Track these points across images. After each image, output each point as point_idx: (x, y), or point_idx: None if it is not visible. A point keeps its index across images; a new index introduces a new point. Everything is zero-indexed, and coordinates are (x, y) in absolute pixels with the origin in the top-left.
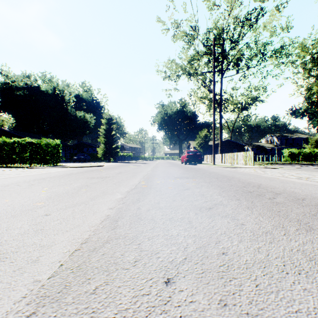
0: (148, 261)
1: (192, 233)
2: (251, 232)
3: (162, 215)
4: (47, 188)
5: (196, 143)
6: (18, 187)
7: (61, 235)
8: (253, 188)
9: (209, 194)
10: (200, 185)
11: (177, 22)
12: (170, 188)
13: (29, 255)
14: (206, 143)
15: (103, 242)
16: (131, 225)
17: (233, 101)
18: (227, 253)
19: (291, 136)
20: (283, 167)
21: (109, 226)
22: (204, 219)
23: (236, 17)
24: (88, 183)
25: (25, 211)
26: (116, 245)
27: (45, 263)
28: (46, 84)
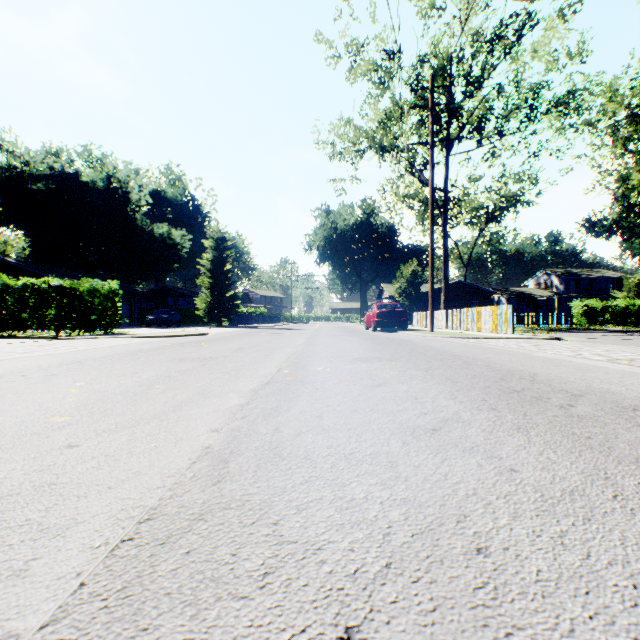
0: (297, 572)
1: (400, 494)
2: (536, 490)
3: (328, 447)
4: (84, 382)
5: (394, 289)
6: (21, 380)
7: (94, 500)
8: (521, 382)
9: (430, 395)
10: (409, 375)
11: (356, 43)
12: (344, 382)
13: (6, 556)
14: (415, 288)
15: (190, 519)
16: (259, 472)
17: (470, 203)
18: (489, 549)
19: (588, 274)
20: (575, 337)
21: (208, 476)
22: (424, 458)
23: (477, 32)
24: (171, 372)
25: (24, 438)
26: (221, 527)
27: (41, 580)
28: (92, 168)
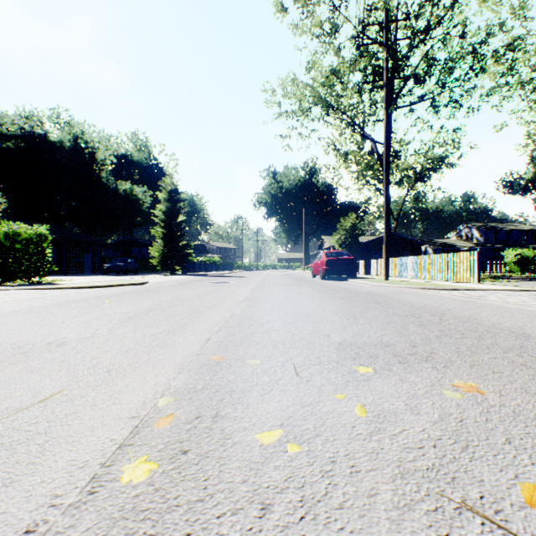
0: None
1: None
2: None
3: None
4: None
5: (335, 240)
6: None
7: None
8: None
9: None
10: None
11: None
12: None
13: None
14: (354, 239)
15: None
16: None
17: (401, 164)
18: None
19: (505, 227)
20: None
21: None
22: None
23: None
24: None
25: None
26: None
27: None
28: (60, 130)
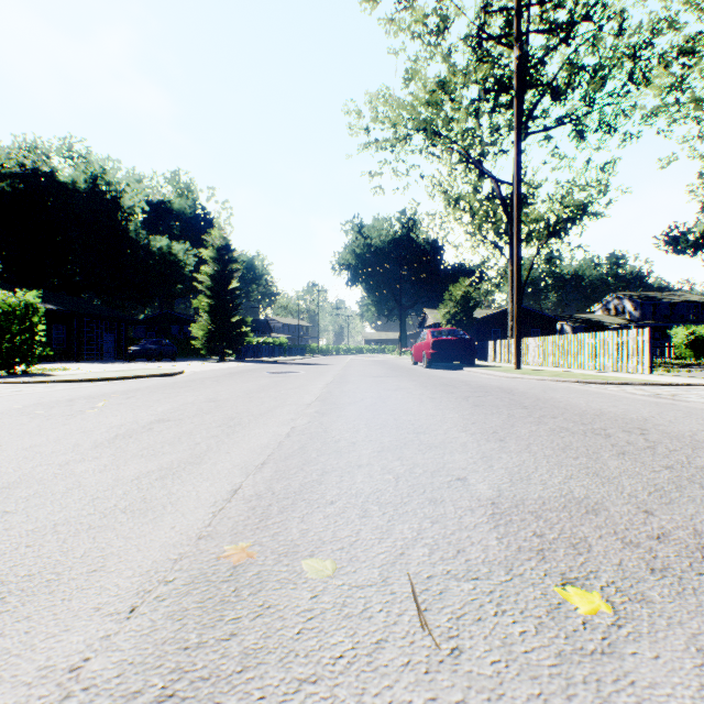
0: None
1: None
2: None
3: None
4: None
5: (441, 314)
6: None
7: None
8: None
9: None
10: None
11: None
12: None
13: None
14: (467, 313)
15: None
16: None
17: (529, 214)
18: None
19: (668, 298)
20: None
21: None
22: None
23: None
24: None
25: None
26: None
27: None
28: (72, 166)
